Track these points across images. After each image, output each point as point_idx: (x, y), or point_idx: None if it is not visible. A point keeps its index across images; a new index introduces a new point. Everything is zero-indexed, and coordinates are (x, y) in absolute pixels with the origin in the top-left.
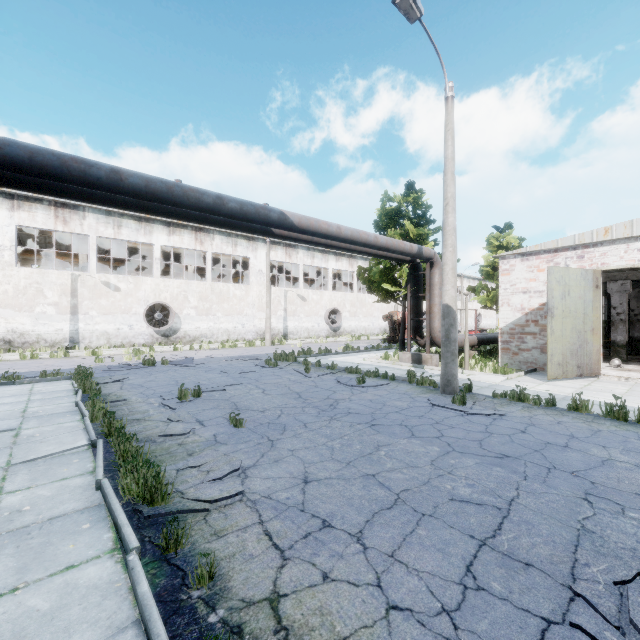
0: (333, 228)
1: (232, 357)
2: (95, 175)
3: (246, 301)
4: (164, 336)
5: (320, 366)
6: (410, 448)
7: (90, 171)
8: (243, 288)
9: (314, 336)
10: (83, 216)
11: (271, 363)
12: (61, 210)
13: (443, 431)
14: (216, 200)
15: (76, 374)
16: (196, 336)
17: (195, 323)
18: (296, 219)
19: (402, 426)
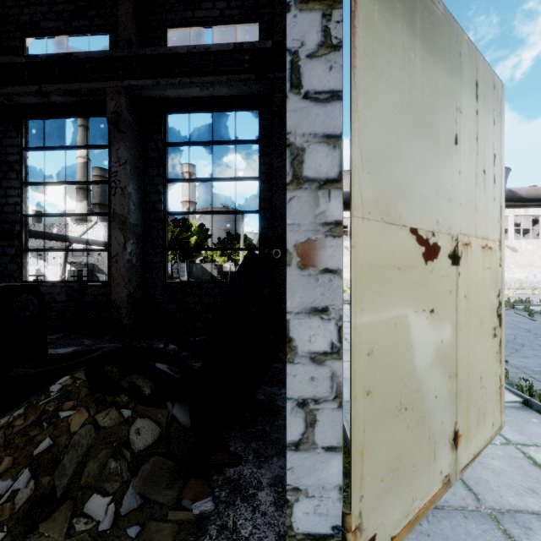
0: None
1: None
2: None
3: None
4: None
5: None
6: None
7: None
8: None
9: (528, 287)
10: None
11: None
12: None
13: None
14: None
15: None
16: None
17: None
18: (524, 192)
19: None
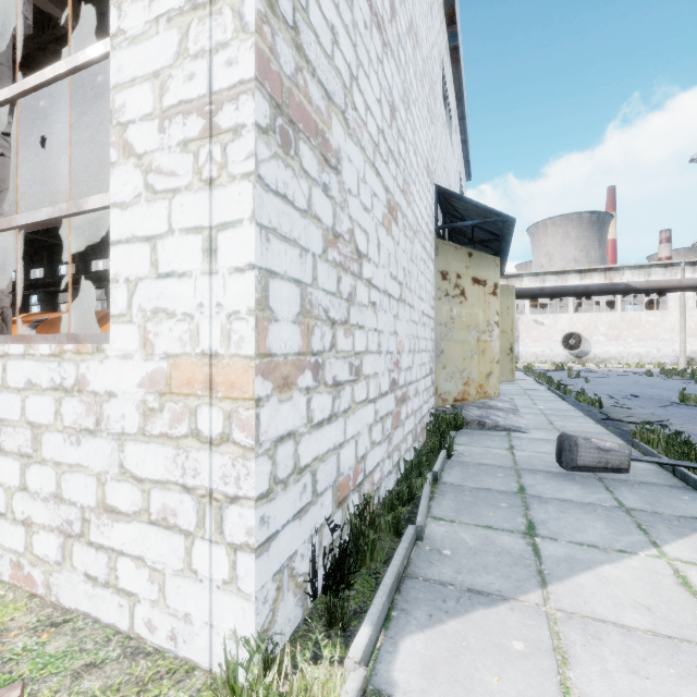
0: (673, 283)
1: (624, 371)
2: (534, 293)
3: (662, 326)
4: (576, 357)
5: (693, 378)
6: (653, 390)
7: (533, 292)
8: (658, 314)
9: None
10: (521, 280)
11: (648, 374)
12: (510, 279)
13: (688, 391)
14: (584, 289)
15: (524, 368)
16: (605, 358)
17: (604, 347)
18: (638, 285)
19: (669, 389)
